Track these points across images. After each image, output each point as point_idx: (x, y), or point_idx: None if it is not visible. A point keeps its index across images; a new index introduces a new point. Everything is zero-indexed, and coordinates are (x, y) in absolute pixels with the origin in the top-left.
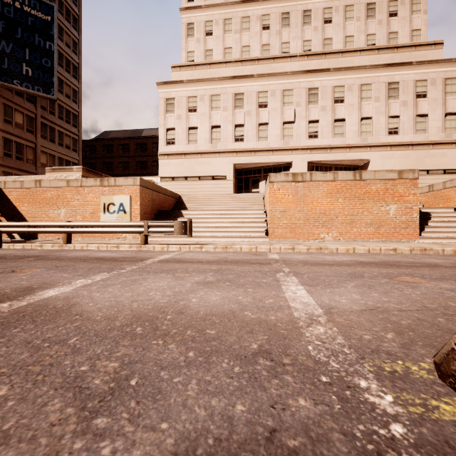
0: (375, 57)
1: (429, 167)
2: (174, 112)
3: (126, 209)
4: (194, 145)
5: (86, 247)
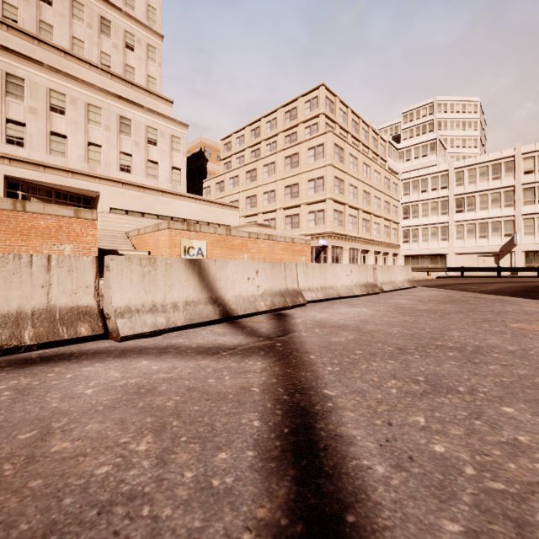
0: (108, 81)
1: (159, 213)
2: None
3: None
4: None
5: None
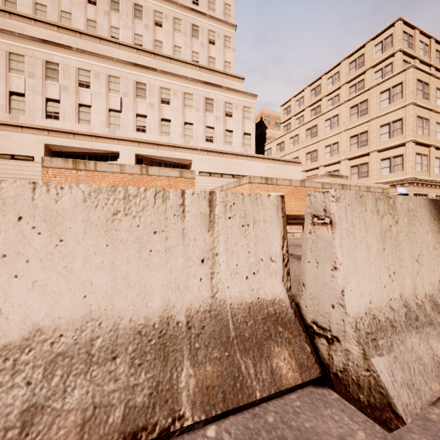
0: (197, 72)
1: (234, 173)
2: None
3: None
4: None
5: None
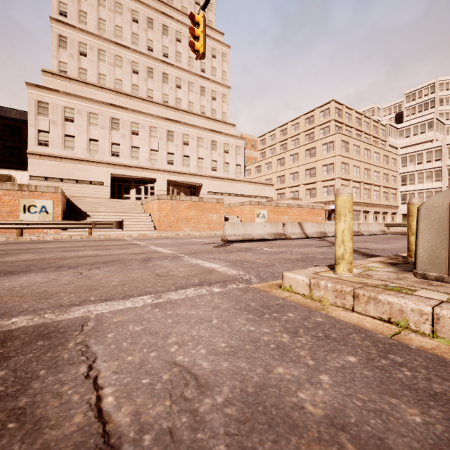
0: (205, 121)
1: (230, 192)
2: (48, 116)
3: (48, 210)
4: (71, 151)
5: (43, 238)
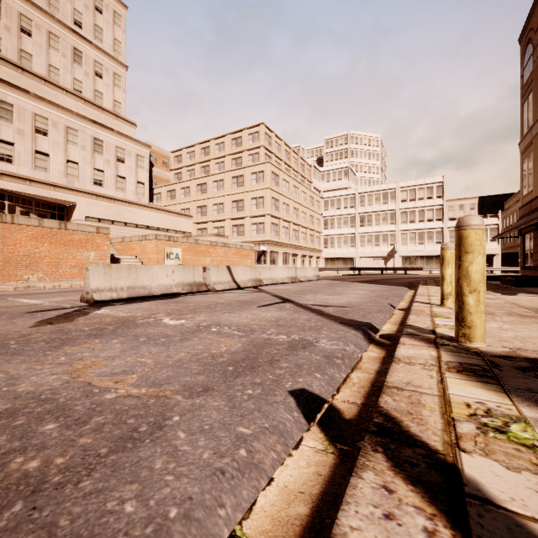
0: (82, 105)
1: (127, 221)
2: None
3: None
4: None
5: None
